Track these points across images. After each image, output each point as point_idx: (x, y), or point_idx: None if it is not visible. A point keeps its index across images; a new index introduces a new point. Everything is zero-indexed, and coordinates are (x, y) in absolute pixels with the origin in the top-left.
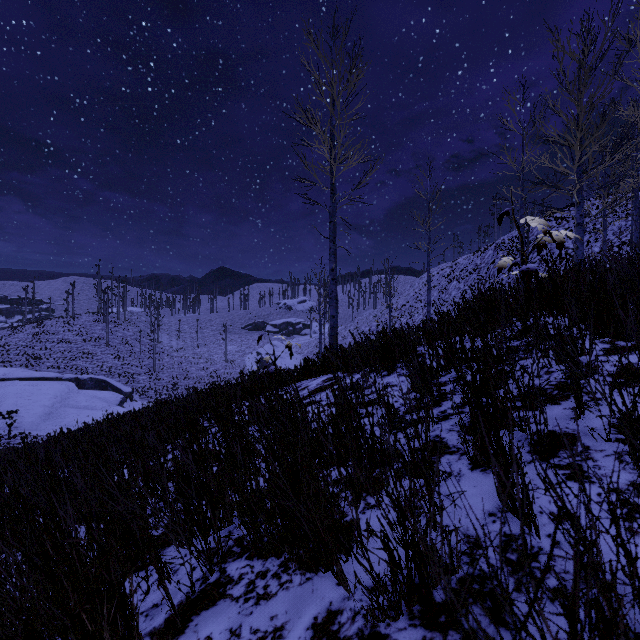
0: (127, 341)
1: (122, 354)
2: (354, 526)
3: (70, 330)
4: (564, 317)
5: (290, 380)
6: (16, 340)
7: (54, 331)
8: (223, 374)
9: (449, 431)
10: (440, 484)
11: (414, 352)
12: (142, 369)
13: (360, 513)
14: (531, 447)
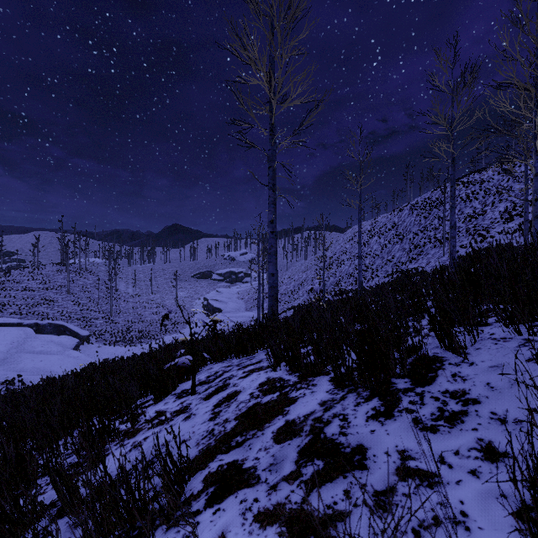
0: (87, 289)
1: (82, 300)
2: None
3: (34, 279)
4: None
5: (220, 355)
6: None
7: (19, 280)
8: (173, 317)
9: None
10: None
11: (417, 353)
12: (100, 314)
13: None
14: None
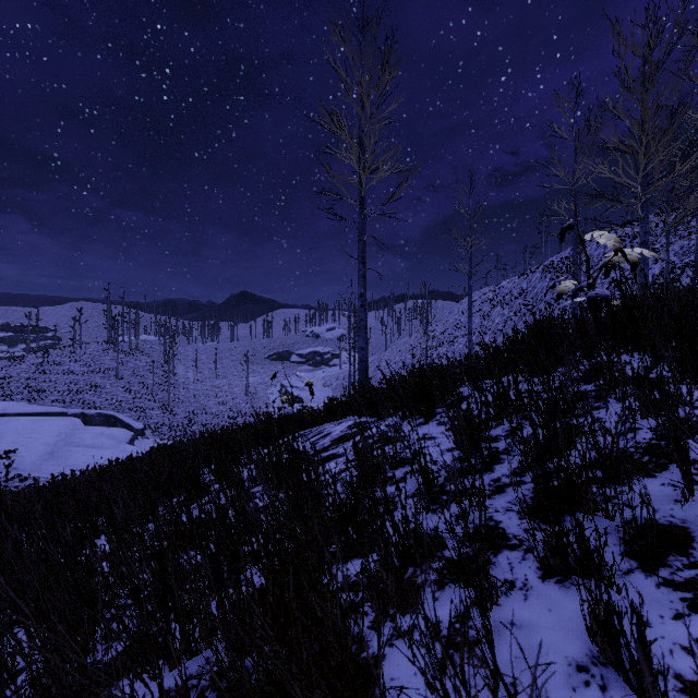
0: (139, 372)
1: (133, 387)
2: (377, 669)
3: (77, 360)
4: (645, 355)
5: (312, 422)
6: (18, 371)
7: (59, 362)
8: (244, 409)
9: (506, 511)
10: (499, 601)
11: (456, 394)
12: (155, 403)
13: (386, 645)
14: (625, 546)
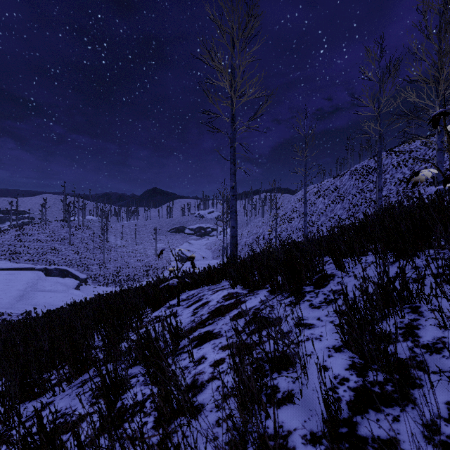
0: (84, 241)
1: (80, 250)
2: None
3: (43, 233)
4: None
5: (195, 285)
6: (3, 240)
7: (31, 233)
8: (154, 264)
9: None
10: None
11: (321, 272)
12: (95, 261)
13: None
14: None
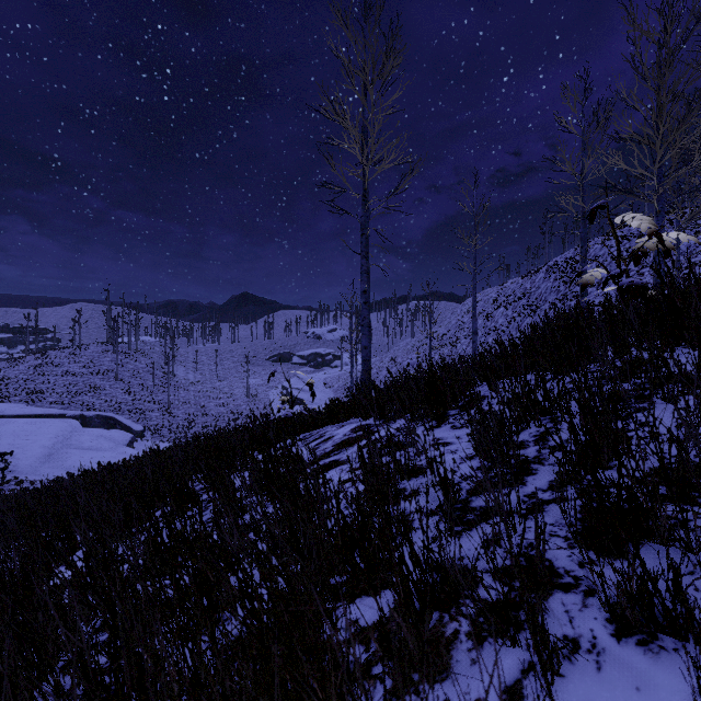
0: (139, 374)
1: (133, 388)
2: None
3: (76, 362)
4: (693, 349)
5: (313, 424)
6: (16, 373)
7: (58, 363)
8: (245, 410)
9: (550, 536)
10: (561, 670)
11: (470, 394)
12: (155, 405)
13: None
14: None
